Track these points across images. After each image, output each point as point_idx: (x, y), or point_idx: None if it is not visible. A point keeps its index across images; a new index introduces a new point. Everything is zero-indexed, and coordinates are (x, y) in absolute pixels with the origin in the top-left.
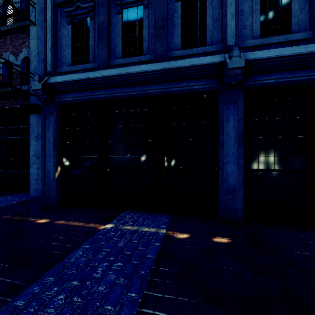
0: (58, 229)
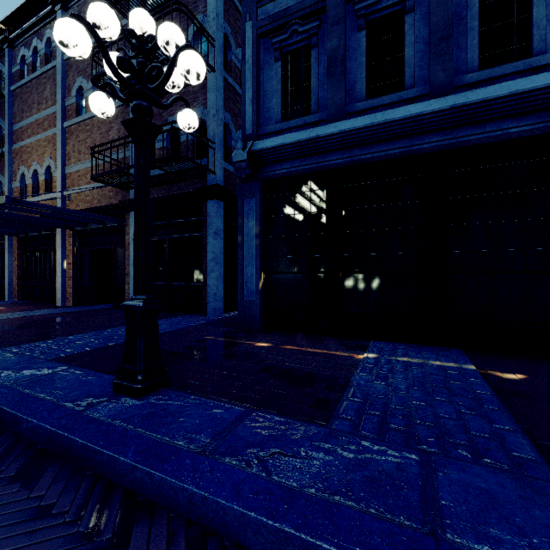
0: (297, 354)
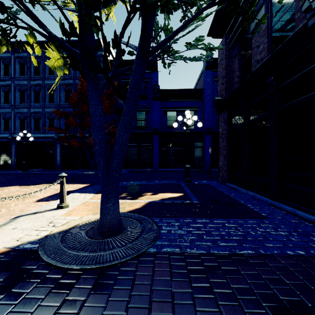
0: None
